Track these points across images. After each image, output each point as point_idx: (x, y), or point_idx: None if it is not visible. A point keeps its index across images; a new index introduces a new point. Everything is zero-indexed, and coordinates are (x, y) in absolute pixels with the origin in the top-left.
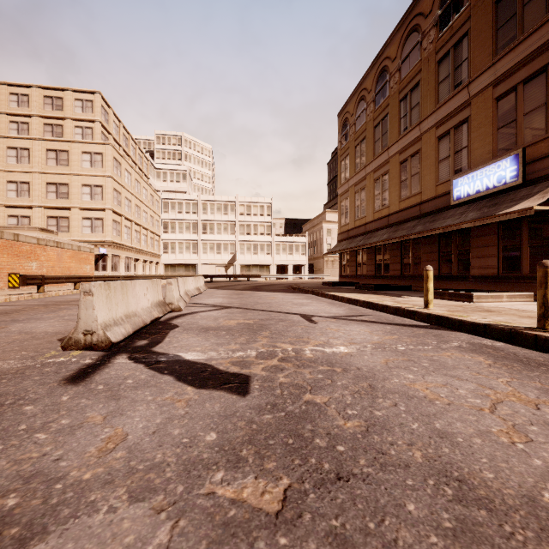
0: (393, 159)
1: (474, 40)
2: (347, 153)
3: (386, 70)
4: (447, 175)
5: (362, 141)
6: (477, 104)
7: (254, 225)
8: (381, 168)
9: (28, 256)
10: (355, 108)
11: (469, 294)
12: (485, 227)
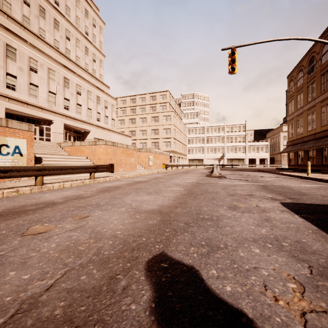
0: (317, 104)
1: None
2: (292, 99)
3: (314, 58)
4: None
5: (301, 93)
6: None
7: (234, 137)
8: (311, 109)
9: (157, 158)
10: (297, 75)
11: None
12: None
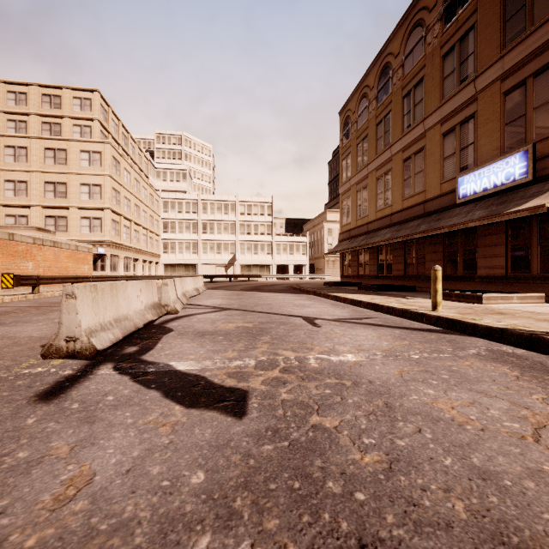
0: (396, 156)
1: (481, 33)
2: (349, 152)
3: (389, 67)
4: (452, 172)
5: (364, 139)
6: (484, 99)
7: (254, 224)
8: (383, 166)
9: (24, 255)
10: (357, 106)
11: (478, 295)
12: (493, 226)
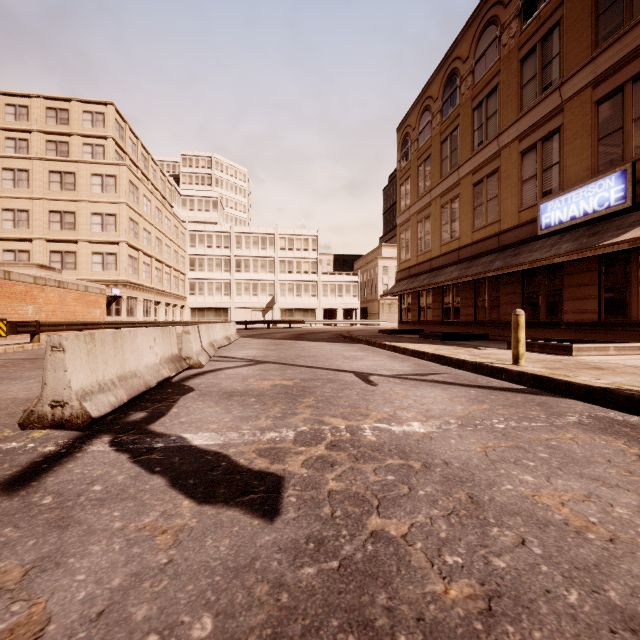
0: (464, 180)
1: (568, 31)
2: (408, 175)
3: (456, 73)
4: (533, 198)
5: (426, 160)
6: (571, 109)
7: (297, 261)
8: (449, 192)
9: (23, 298)
10: (418, 120)
11: (567, 346)
12: (583, 262)
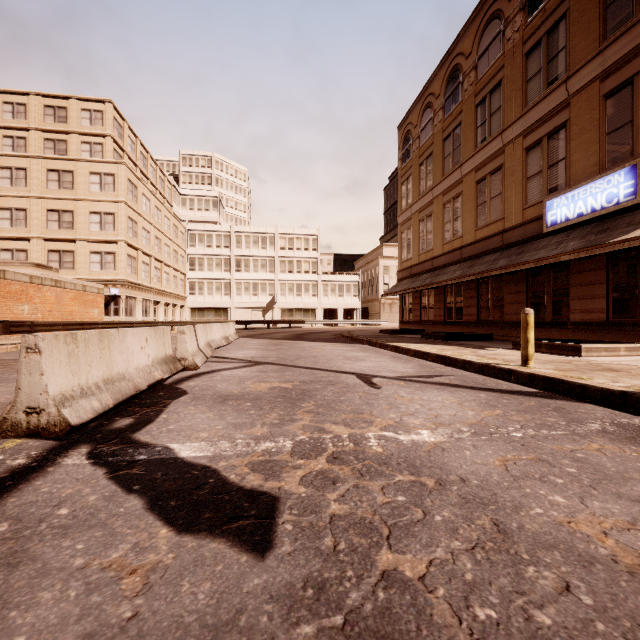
0: (467, 178)
1: (575, 23)
2: (410, 174)
3: (458, 69)
4: (538, 195)
5: (428, 158)
6: (578, 104)
7: (297, 261)
8: (452, 190)
9: (18, 297)
10: (419, 118)
11: (576, 346)
12: (590, 260)
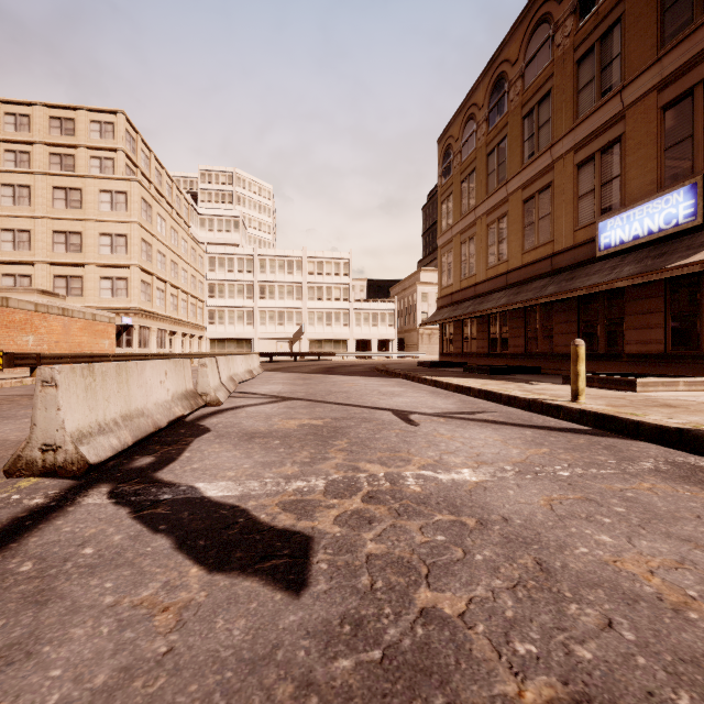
0: (513, 196)
1: (630, 29)
2: (451, 192)
3: (504, 78)
4: (590, 216)
5: (470, 175)
6: (634, 116)
7: (327, 287)
8: (497, 209)
9: (22, 327)
10: (461, 131)
11: (631, 380)
12: (647, 287)
